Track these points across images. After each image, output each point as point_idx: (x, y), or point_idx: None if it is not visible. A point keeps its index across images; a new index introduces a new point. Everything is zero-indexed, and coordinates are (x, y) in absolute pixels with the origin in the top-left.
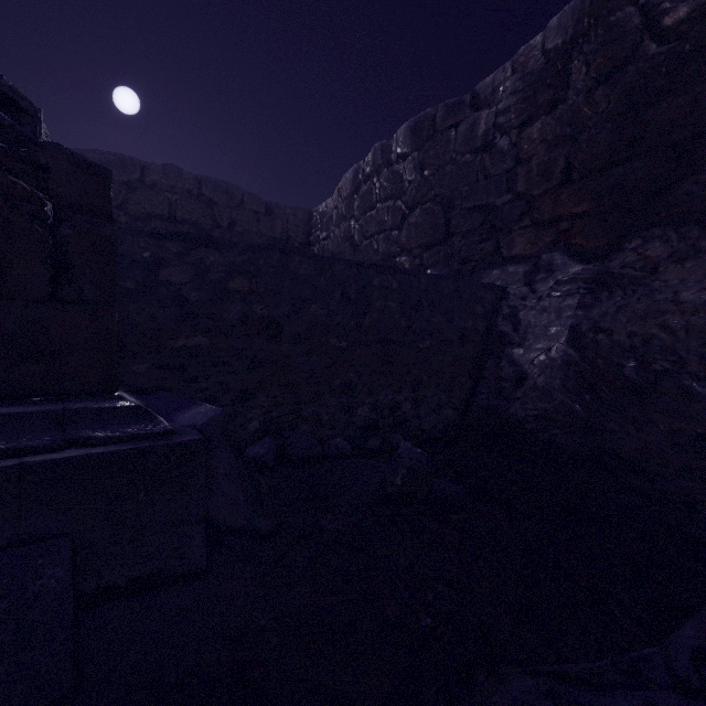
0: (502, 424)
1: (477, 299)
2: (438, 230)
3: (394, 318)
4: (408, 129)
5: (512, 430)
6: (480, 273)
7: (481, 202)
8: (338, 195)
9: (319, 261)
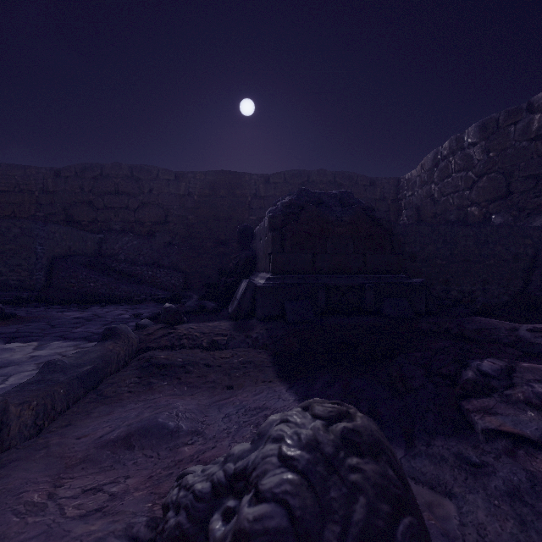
0: (536, 299)
1: (527, 236)
2: (500, 190)
3: (471, 249)
4: (477, 127)
5: (541, 302)
6: (533, 217)
7: (534, 172)
8: (420, 168)
9: (432, 227)
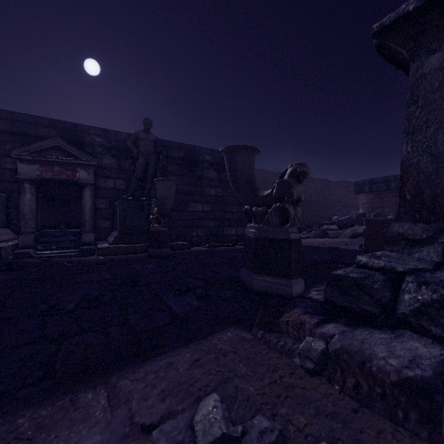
0: None
1: None
2: None
3: None
4: None
5: None
6: None
7: None
8: None
9: None
